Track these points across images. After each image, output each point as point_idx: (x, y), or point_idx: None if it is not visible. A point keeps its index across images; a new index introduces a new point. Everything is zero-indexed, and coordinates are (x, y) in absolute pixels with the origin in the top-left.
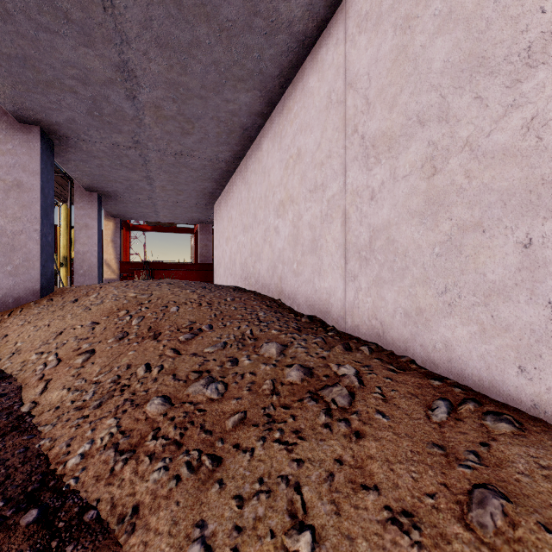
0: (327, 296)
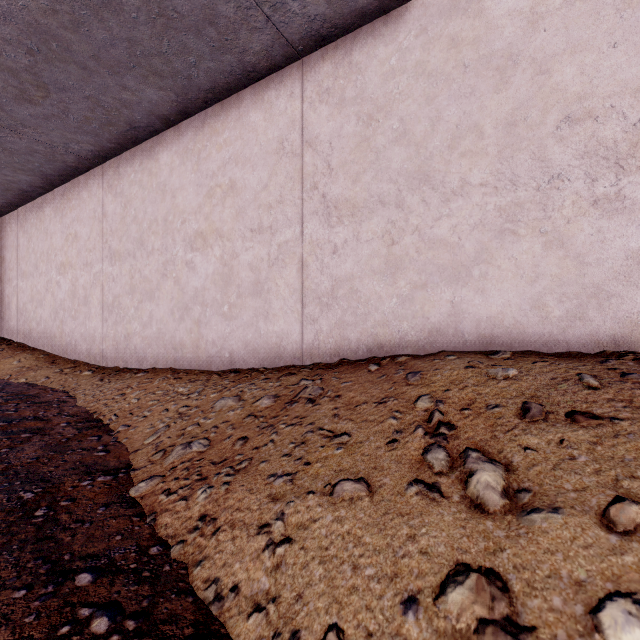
0: (13, 328)
